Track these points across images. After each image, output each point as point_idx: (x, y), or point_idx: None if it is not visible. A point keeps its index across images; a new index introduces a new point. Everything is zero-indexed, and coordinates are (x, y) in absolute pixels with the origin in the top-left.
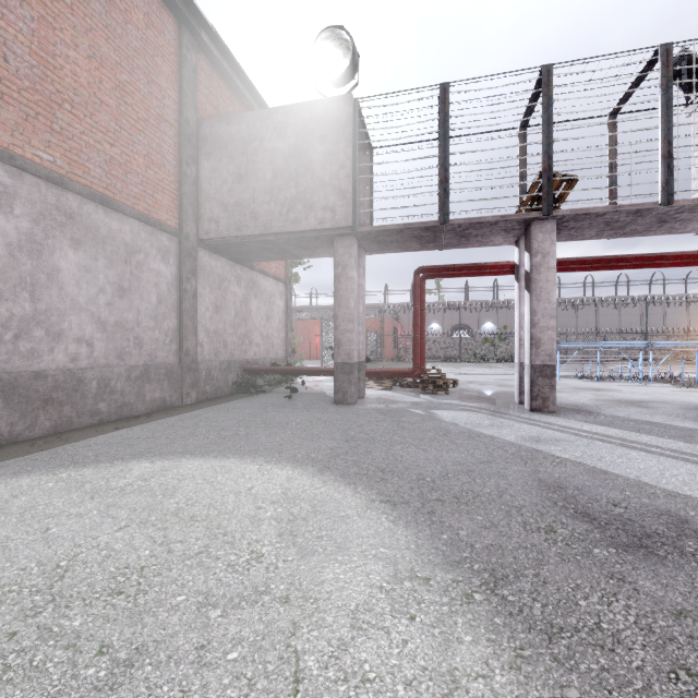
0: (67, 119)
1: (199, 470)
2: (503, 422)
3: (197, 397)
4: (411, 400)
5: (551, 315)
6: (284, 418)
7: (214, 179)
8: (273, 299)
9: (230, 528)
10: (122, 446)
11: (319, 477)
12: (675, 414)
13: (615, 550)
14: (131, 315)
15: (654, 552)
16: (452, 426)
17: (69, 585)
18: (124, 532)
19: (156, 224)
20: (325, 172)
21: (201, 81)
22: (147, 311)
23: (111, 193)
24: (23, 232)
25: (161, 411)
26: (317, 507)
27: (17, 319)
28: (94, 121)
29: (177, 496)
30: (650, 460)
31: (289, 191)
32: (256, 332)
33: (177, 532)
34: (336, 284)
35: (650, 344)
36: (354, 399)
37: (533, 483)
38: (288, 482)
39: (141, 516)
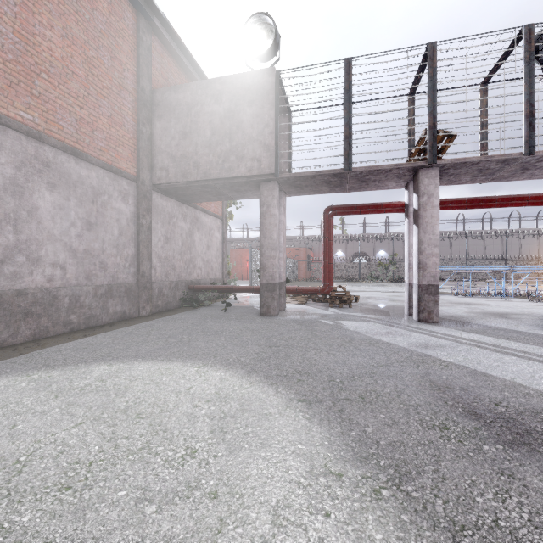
0: (44, 86)
1: (147, 372)
2: (396, 331)
3: (151, 310)
4: (322, 313)
5: (435, 244)
6: (219, 327)
7: (164, 136)
8: (212, 232)
9: (170, 425)
10: (87, 351)
11: (246, 378)
12: (536, 325)
13: (502, 446)
14: (97, 245)
15: (537, 449)
16: (355, 334)
17: (24, 479)
18: (79, 429)
19: (118, 171)
20: (253, 130)
21: (154, 58)
22: (110, 241)
23: (81, 146)
24: (7, 177)
25: (122, 321)
26: (245, 406)
27: (3, 247)
28: (66, 88)
29: (127, 395)
30: (521, 364)
31: (224, 145)
32: (199, 258)
33: (124, 429)
34: (262, 219)
35: (509, 267)
36: (277, 312)
37: (426, 384)
38: (221, 383)
39: (95, 413)
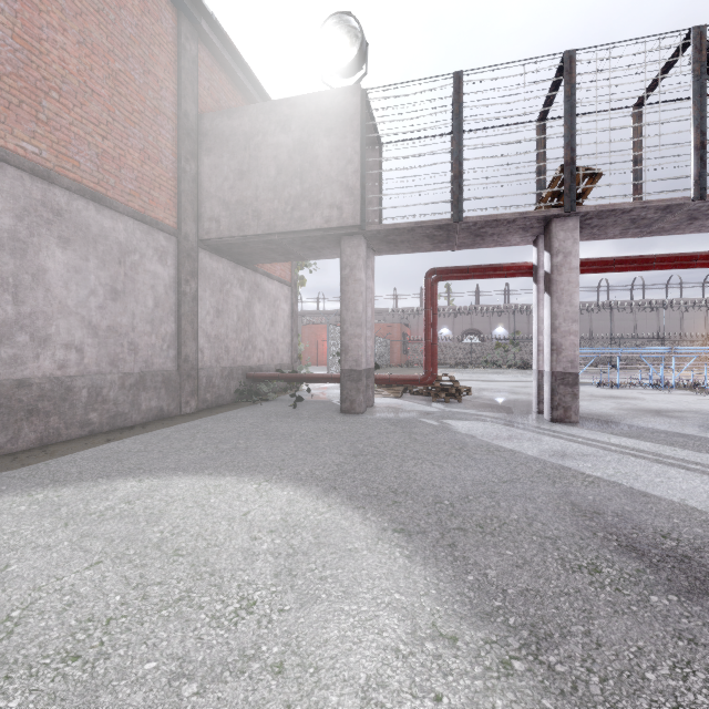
0: (54, 108)
1: (190, 490)
2: (523, 434)
3: (197, 406)
4: (423, 409)
5: (573, 319)
6: (287, 429)
7: (215, 176)
8: (277, 303)
9: (219, 565)
10: (110, 461)
11: (323, 499)
12: (707, 426)
13: (676, 597)
14: (125, 319)
15: None
16: (468, 439)
17: (16, 645)
18: (95, 571)
19: (152, 222)
20: (332, 168)
21: (201, 73)
22: (143, 315)
23: (104, 189)
24: (5, 229)
25: (158, 421)
26: (321, 538)
27: None
28: (84, 112)
29: (162, 523)
30: (692, 480)
31: (294, 188)
32: (260, 337)
33: (156, 571)
34: (343, 286)
35: (667, 349)
36: (363, 408)
37: (566, 508)
38: (289, 506)
39: (117, 549)
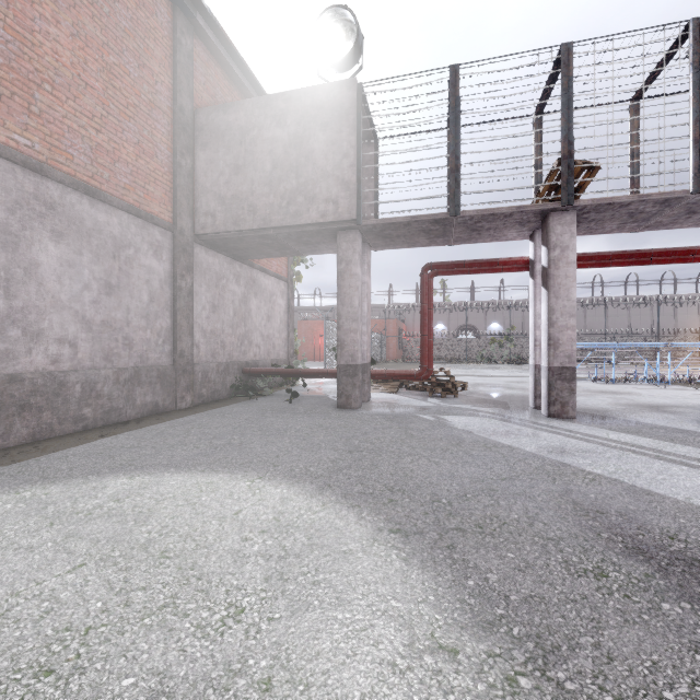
0: (47, 101)
1: (181, 488)
2: (520, 430)
3: (193, 401)
4: (419, 404)
5: (570, 314)
6: (282, 424)
7: (210, 171)
8: (274, 298)
9: (207, 568)
10: (102, 457)
11: (317, 497)
12: None
13: (690, 605)
14: (120, 314)
15: None
16: (465, 435)
17: None
18: (78, 574)
19: (147, 217)
20: (327, 162)
21: (197, 67)
22: (138, 309)
23: (98, 183)
24: None
25: (153, 416)
26: (315, 539)
27: None
28: (78, 105)
29: (150, 523)
30: (696, 477)
31: (289, 182)
32: (256, 332)
33: (141, 574)
34: (339, 281)
35: (661, 344)
36: (359, 403)
37: (567, 507)
38: (282, 504)
39: (103, 550)
